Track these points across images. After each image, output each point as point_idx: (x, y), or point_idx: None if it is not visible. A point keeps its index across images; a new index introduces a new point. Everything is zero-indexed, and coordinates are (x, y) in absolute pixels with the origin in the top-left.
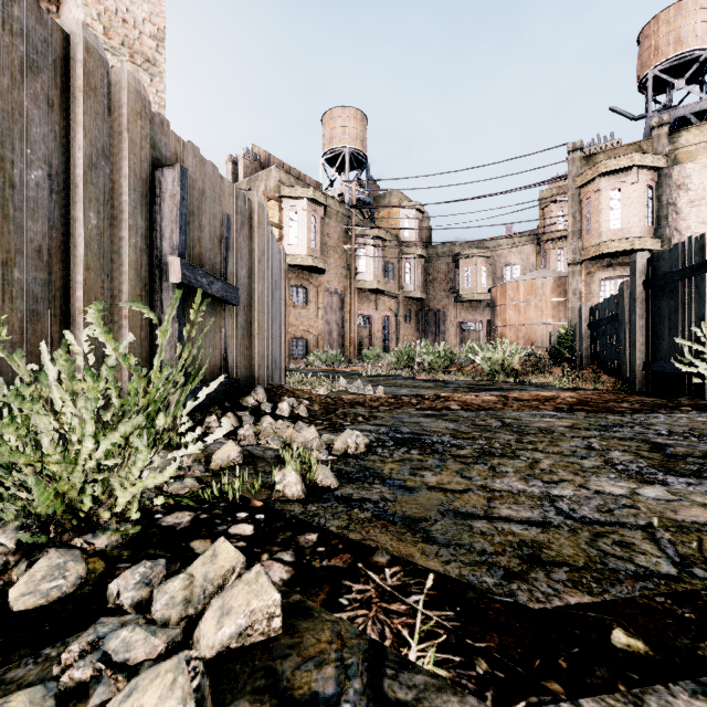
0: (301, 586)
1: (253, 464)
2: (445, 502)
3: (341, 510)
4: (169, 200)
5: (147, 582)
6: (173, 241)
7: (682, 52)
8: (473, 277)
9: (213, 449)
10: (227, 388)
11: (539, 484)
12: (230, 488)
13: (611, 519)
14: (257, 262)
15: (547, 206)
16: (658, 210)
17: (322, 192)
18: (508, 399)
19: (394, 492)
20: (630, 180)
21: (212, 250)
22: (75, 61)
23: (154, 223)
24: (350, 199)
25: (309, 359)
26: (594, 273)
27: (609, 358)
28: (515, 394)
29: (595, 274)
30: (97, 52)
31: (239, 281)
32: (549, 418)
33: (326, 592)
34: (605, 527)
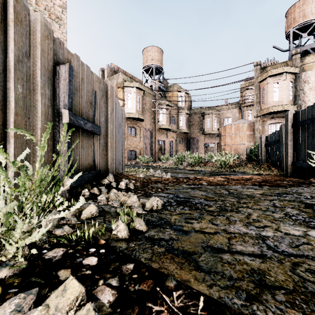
0: (120, 307)
1: (103, 216)
2: (205, 240)
3: (148, 247)
4: (63, 81)
5: (19, 309)
6: (65, 102)
7: (306, 20)
8: (210, 123)
9: (84, 207)
10: (94, 175)
11: (254, 228)
12: (86, 234)
13: (299, 253)
14: (110, 114)
15: (244, 91)
16: (295, 92)
17: (142, 84)
18: (229, 179)
19: (177, 234)
20: (282, 78)
21: (87, 107)
22: (9, 5)
23: (55, 93)
24: (155, 88)
25: (136, 160)
26: (266, 121)
27: (275, 160)
28: (232, 177)
29: (266, 121)
30: (22, 2)
31: (101, 123)
32: (251, 189)
33: (136, 313)
34: (298, 258)
